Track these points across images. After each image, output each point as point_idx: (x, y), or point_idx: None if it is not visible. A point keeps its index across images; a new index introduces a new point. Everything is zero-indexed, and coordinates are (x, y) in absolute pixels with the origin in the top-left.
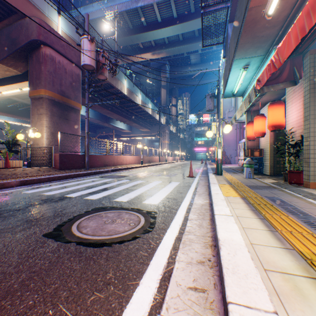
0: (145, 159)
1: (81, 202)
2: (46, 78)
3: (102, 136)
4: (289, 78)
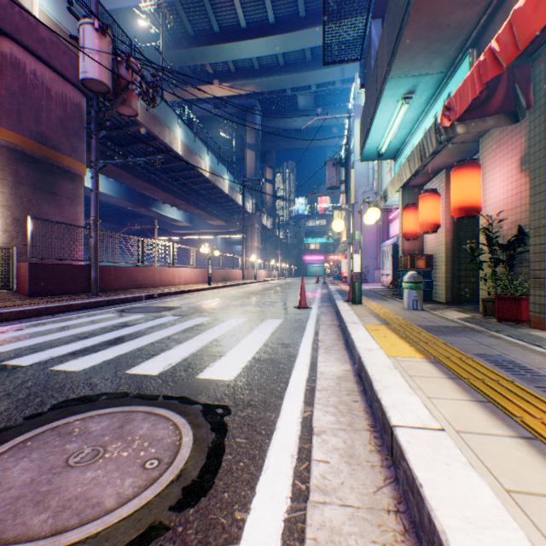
0: (217, 274)
1: (36, 381)
2: (1, 103)
3: (138, 231)
4: (507, 107)
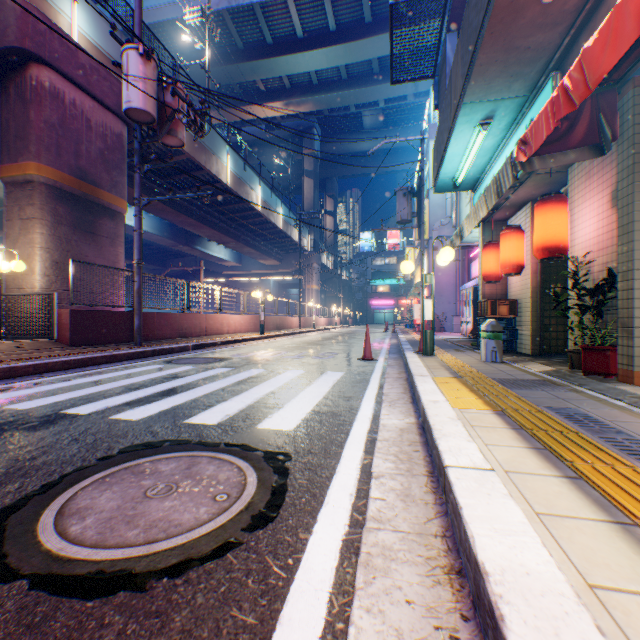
0: (270, 322)
1: (99, 428)
2: (40, 137)
3: (180, 273)
4: (590, 139)
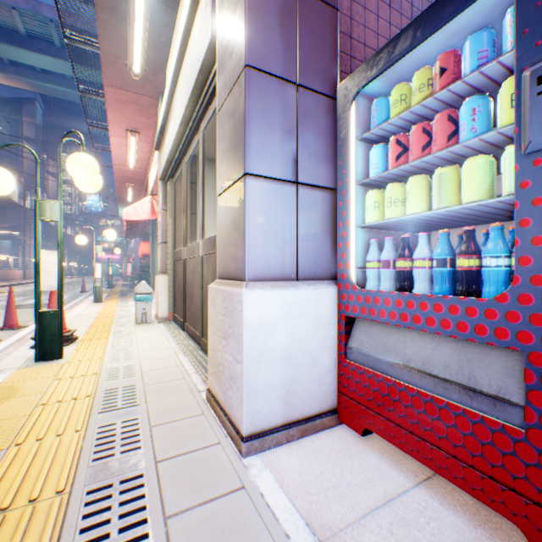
0: None
1: None
2: None
3: None
4: (143, 234)
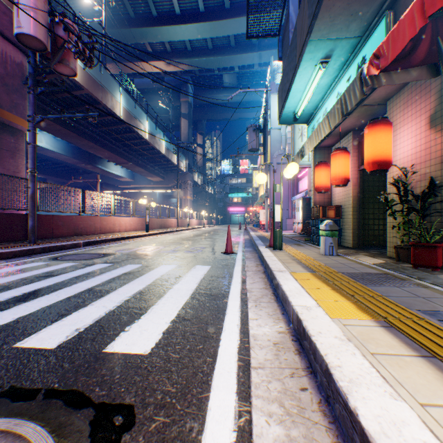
0: (154, 222)
1: None
2: None
3: (86, 186)
4: (431, 58)
